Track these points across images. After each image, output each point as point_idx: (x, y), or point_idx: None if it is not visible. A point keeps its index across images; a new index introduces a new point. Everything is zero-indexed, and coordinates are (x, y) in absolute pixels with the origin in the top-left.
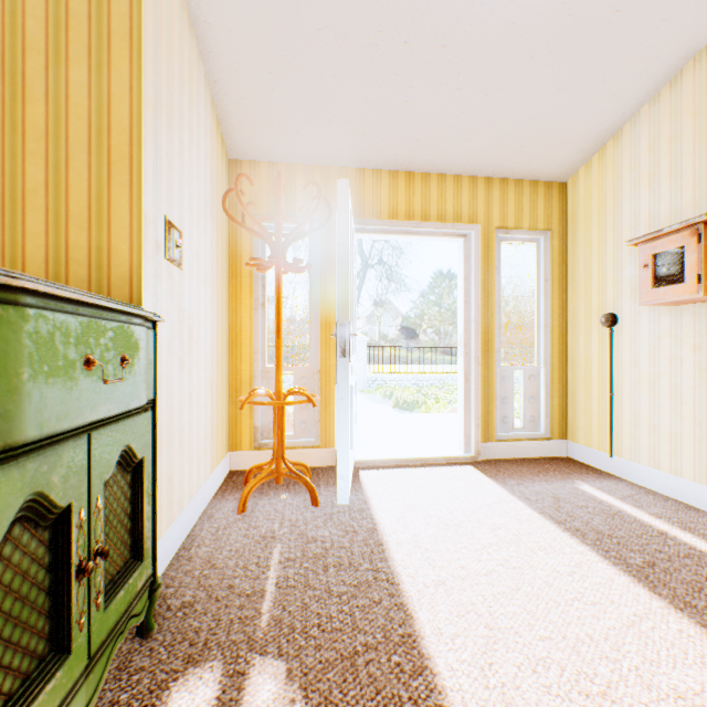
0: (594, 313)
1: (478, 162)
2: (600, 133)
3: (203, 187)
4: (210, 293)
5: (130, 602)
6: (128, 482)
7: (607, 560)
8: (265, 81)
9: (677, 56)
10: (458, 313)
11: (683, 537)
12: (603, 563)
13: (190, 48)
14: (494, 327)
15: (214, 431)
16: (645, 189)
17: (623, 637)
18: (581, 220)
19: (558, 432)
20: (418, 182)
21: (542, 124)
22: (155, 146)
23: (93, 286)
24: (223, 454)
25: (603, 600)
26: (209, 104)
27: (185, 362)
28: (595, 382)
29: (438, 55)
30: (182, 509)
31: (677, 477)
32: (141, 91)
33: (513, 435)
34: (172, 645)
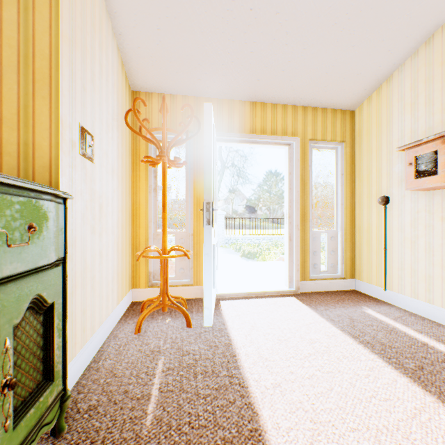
0: (374, 196)
1: (298, 96)
2: (378, 77)
3: (111, 106)
4: (116, 180)
5: (41, 415)
6: (41, 321)
7: (390, 365)
8: (155, 35)
9: (431, 24)
10: (285, 195)
11: (438, 347)
12: (388, 368)
13: (100, 7)
14: (308, 205)
15: (120, 276)
16: (408, 114)
17: (410, 428)
18: (365, 135)
19: (349, 274)
20: (258, 109)
21: (341, 70)
22: (70, 71)
23: (21, 172)
24: (127, 291)
25: (392, 397)
26: (115, 50)
27: (96, 229)
28: (374, 241)
29: (273, 19)
30: (94, 333)
31: (430, 304)
32: (58, 28)
33: (320, 276)
34: (77, 443)
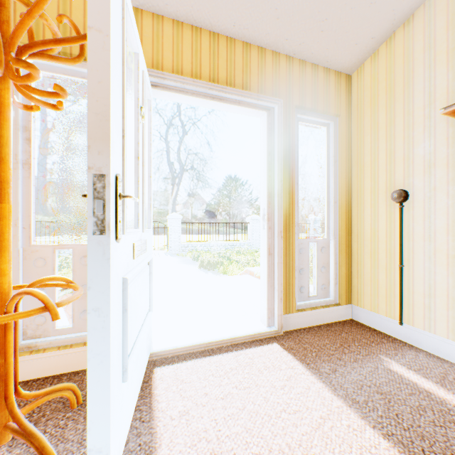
0: (382, 190)
1: (283, 33)
2: (395, 15)
3: None
4: None
5: None
6: None
7: None
8: None
9: None
10: (262, 187)
11: None
12: None
13: None
14: (294, 202)
15: None
16: (443, 66)
17: None
18: (367, 106)
19: (345, 298)
20: (222, 45)
21: None
22: None
23: None
24: None
25: None
26: None
27: None
28: (383, 254)
29: None
30: None
31: None
32: None
33: (309, 304)
34: None
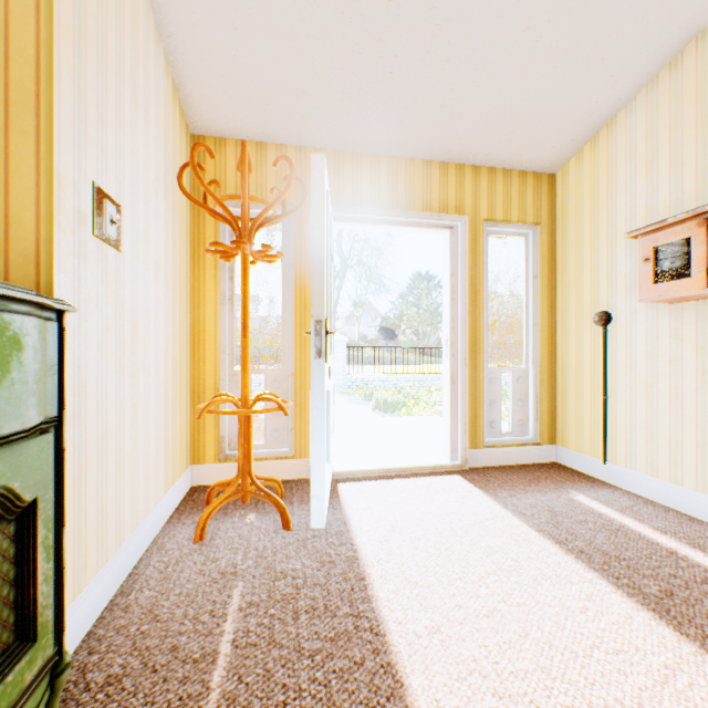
0: (586, 311)
1: (466, 149)
2: (594, 119)
3: (154, 158)
4: (164, 283)
5: (11, 707)
6: (10, 535)
7: (620, 590)
8: (229, 39)
9: (680, 35)
10: (444, 310)
11: (695, 556)
12: (617, 595)
13: None
14: (482, 326)
15: (170, 444)
16: (642, 179)
17: (660, 702)
18: (572, 213)
19: (547, 437)
20: (401, 168)
21: (535, 107)
22: (76, 89)
23: None
24: (182, 469)
25: (626, 646)
26: (162, 63)
27: (125, 365)
28: (587, 384)
29: (426, 18)
30: (122, 544)
31: (678, 486)
32: (52, 11)
33: (501, 441)
34: None
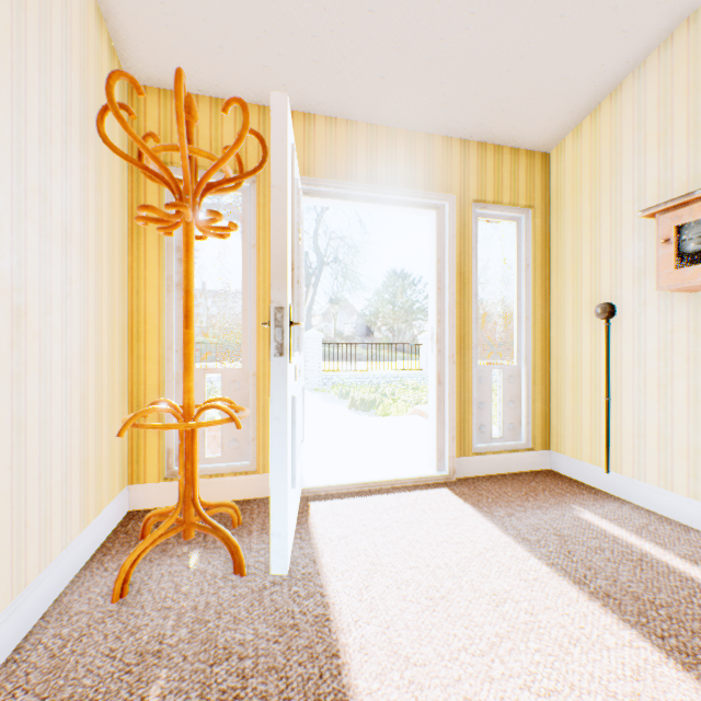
0: (586, 303)
1: (455, 117)
2: (597, 87)
3: (60, 91)
4: (79, 259)
5: None
6: None
7: (672, 659)
8: None
9: None
10: (430, 301)
11: None
12: (671, 668)
13: None
14: (471, 319)
15: (91, 464)
16: (653, 152)
17: None
18: (568, 195)
19: (541, 441)
20: (382, 138)
21: (535, 67)
22: None
23: None
24: (114, 492)
25: None
26: None
27: None
28: (587, 384)
29: None
30: None
31: (698, 502)
32: None
33: (491, 447)
34: None
